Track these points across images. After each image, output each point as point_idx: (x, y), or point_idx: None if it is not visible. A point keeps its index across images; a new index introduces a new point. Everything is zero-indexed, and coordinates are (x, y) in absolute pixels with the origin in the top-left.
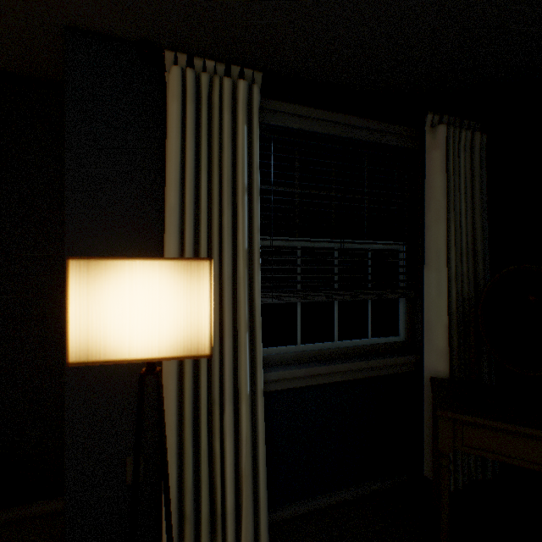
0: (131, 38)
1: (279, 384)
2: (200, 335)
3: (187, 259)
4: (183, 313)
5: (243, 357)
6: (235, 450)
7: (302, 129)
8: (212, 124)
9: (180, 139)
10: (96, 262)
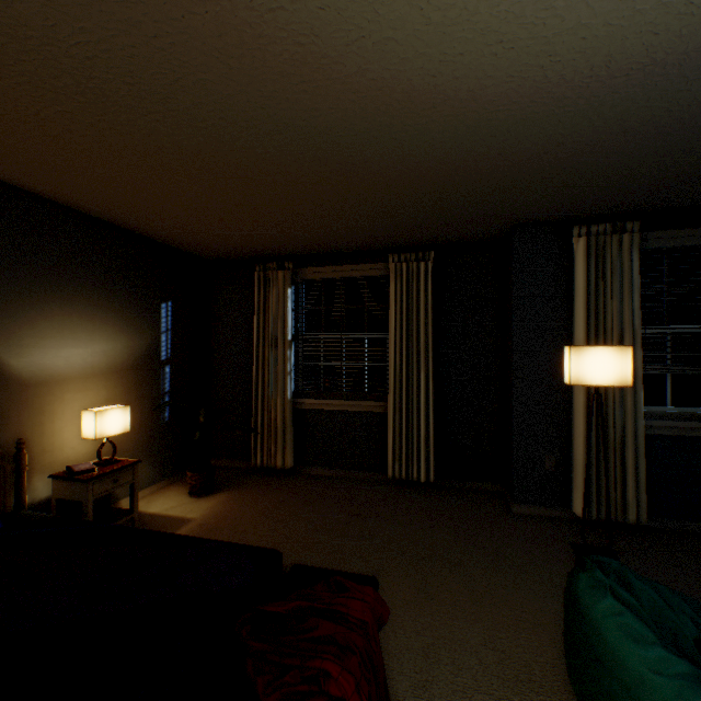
0: (547, 221)
1: (651, 430)
2: (626, 378)
3: (620, 346)
4: (618, 368)
5: (628, 403)
6: (621, 459)
7: (672, 247)
8: (605, 264)
9: (585, 277)
10: (580, 348)
